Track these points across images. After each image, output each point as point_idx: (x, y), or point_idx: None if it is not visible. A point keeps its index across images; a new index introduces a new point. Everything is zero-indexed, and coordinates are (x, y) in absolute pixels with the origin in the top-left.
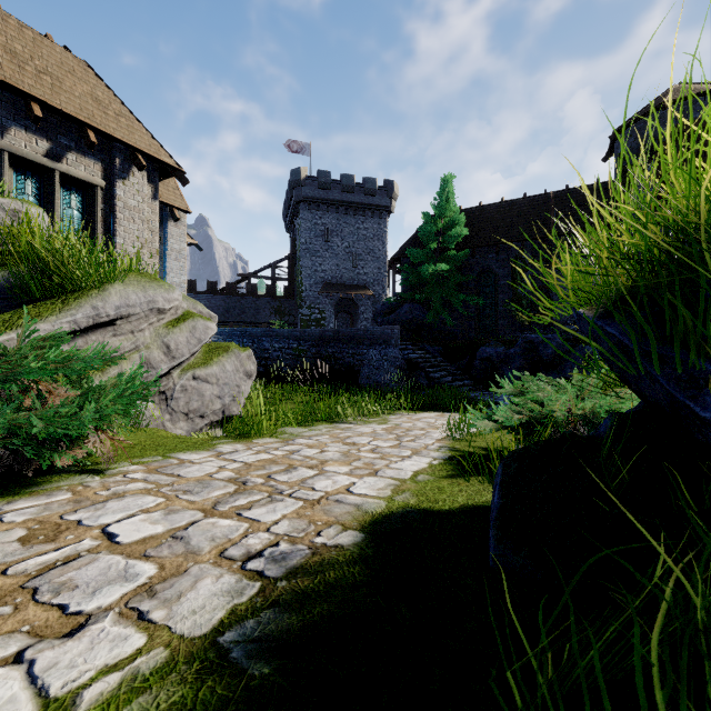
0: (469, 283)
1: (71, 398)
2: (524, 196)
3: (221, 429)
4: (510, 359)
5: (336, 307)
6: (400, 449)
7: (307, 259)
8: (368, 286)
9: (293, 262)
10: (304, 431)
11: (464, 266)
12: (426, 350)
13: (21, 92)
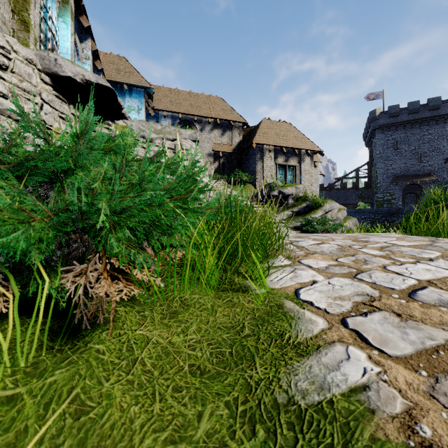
0: None
1: (333, 225)
2: None
3: None
4: None
5: (403, 190)
6: None
7: (380, 163)
8: (432, 173)
9: (370, 166)
10: None
11: None
12: None
13: (281, 146)
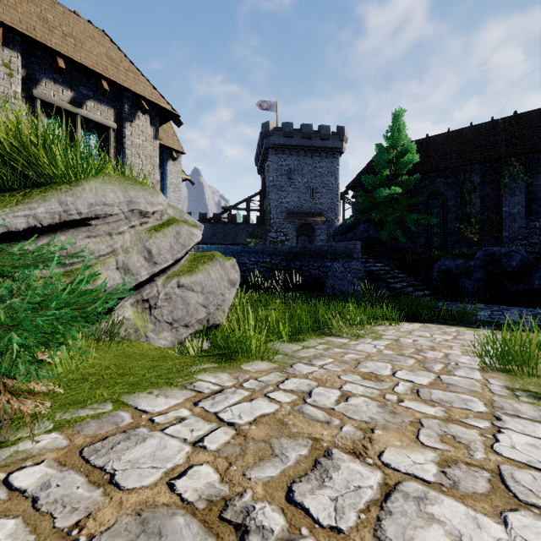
0: (418, 205)
1: None
2: (471, 124)
3: (206, 338)
4: (470, 271)
5: (297, 231)
6: (454, 392)
7: (274, 193)
8: (323, 213)
9: (263, 196)
10: (298, 349)
11: (413, 190)
12: (383, 263)
13: (49, 49)
